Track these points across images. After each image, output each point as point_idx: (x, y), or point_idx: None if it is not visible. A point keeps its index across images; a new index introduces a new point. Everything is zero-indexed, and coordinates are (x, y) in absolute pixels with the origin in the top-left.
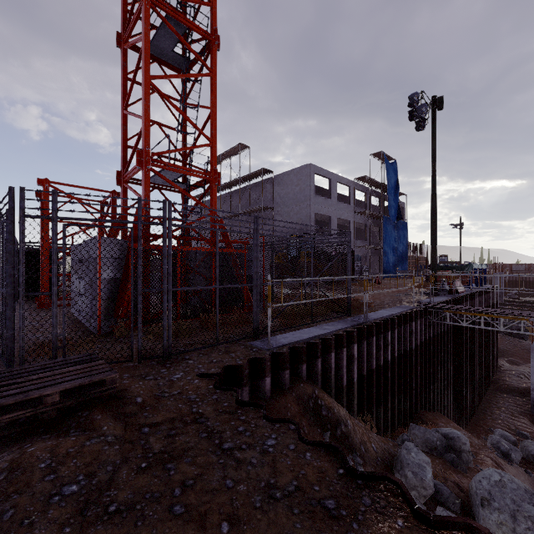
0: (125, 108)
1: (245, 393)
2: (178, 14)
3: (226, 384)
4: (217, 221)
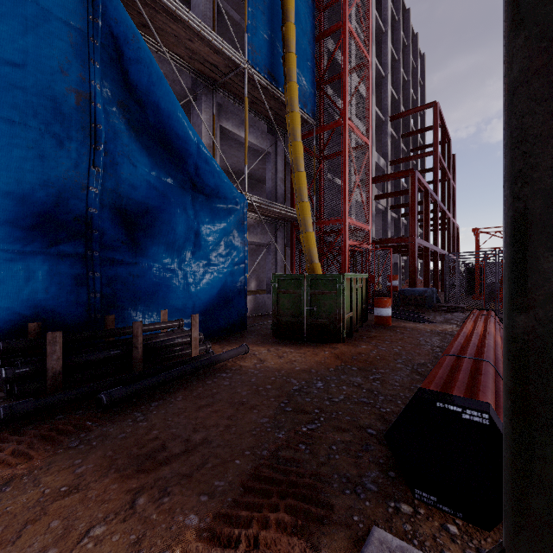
0: None
1: None
2: None
3: None
4: None
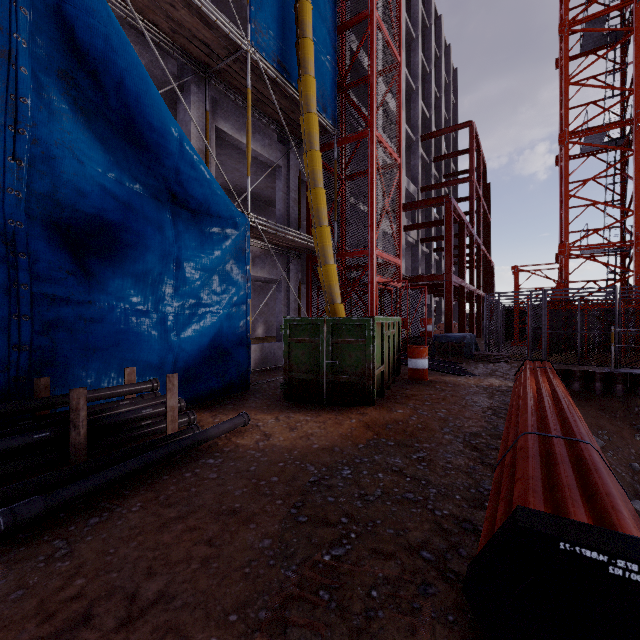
0: (561, 207)
1: (577, 385)
2: (595, 130)
3: (565, 377)
4: (639, 280)
